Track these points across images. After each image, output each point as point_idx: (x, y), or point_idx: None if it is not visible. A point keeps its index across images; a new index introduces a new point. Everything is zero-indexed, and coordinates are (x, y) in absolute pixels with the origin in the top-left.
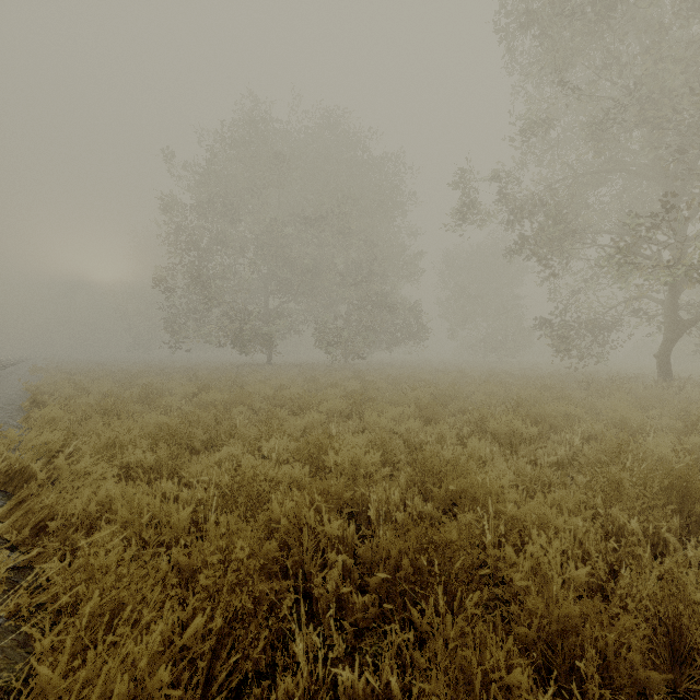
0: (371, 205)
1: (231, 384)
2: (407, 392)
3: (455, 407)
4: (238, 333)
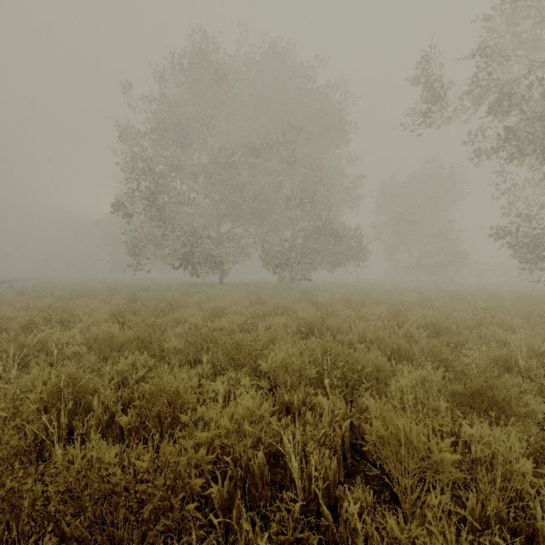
0: (316, 130)
1: (163, 307)
2: (388, 324)
3: (490, 358)
4: (189, 253)
